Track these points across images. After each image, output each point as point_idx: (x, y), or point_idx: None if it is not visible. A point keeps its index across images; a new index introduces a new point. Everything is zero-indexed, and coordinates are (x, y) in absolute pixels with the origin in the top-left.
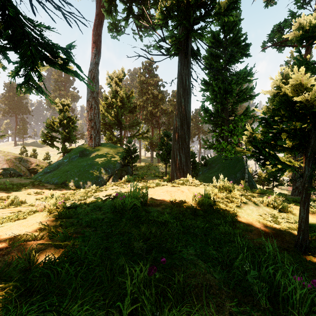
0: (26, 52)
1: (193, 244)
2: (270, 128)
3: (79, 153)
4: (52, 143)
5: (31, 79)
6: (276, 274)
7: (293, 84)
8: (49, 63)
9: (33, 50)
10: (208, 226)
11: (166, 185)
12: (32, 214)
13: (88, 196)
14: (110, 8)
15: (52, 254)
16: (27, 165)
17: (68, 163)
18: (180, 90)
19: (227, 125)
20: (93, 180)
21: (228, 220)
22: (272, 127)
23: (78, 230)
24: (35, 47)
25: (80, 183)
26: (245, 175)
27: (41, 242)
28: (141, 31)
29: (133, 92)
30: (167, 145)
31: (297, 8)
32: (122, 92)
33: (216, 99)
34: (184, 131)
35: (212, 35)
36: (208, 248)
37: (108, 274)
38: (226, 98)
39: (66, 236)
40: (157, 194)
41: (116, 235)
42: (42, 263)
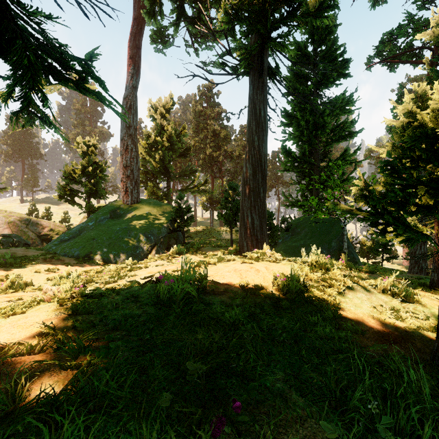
0: (21, 61)
1: (279, 360)
2: (396, 177)
3: (109, 214)
4: (72, 199)
5: (32, 104)
6: (425, 422)
7: (434, 109)
8: (58, 79)
9: (32, 57)
10: (299, 326)
11: (233, 261)
12: (35, 305)
13: (120, 277)
14: (154, 9)
15: (51, 386)
16: (37, 230)
17: (94, 227)
18: (252, 123)
19: (318, 173)
20: (128, 251)
21: (328, 315)
22: (399, 176)
23: (100, 335)
24: (36, 53)
25: (111, 256)
26: (344, 244)
27: (40, 358)
28: (197, 43)
29: (185, 128)
30: (233, 202)
31: (417, 9)
32: (170, 127)
33: (302, 137)
34: (258, 182)
35: (297, 47)
36: (304, 366)
37: (143, 425)
38: (316, 135)
39: (81, 347)
40: (221, 275)
41: (159, 344)
42: (35, 400)
